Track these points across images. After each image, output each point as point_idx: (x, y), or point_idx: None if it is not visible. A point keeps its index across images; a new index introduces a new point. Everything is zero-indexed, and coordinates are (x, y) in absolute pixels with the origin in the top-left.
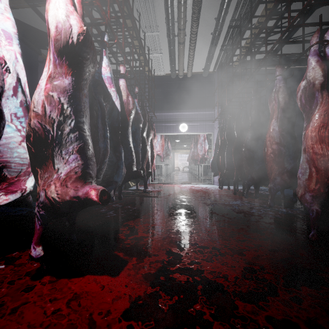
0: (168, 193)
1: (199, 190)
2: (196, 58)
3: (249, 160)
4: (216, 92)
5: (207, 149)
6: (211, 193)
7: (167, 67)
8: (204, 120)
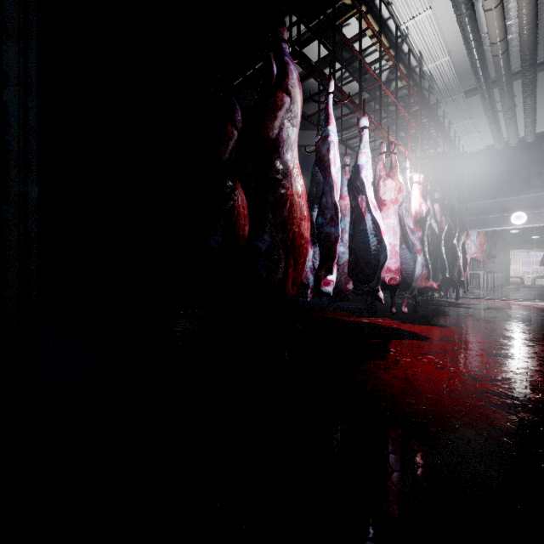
0: (487, 306)
1: (542, 308)
2: (541, 118)
3: None
4: None
5: None
6: None
7: (487, 139)
8: None
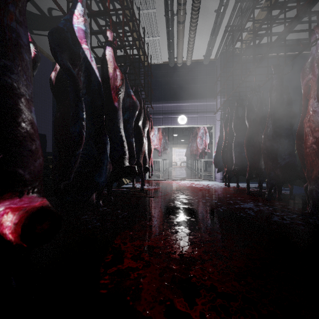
0: (166, 191)
1: (200, 188)
2: (197, 42)
3: (267, 153)
4: (218, 81)
5: (208, 143)
6: (214, 192)
7: (164, 53)
8: (205, 111)
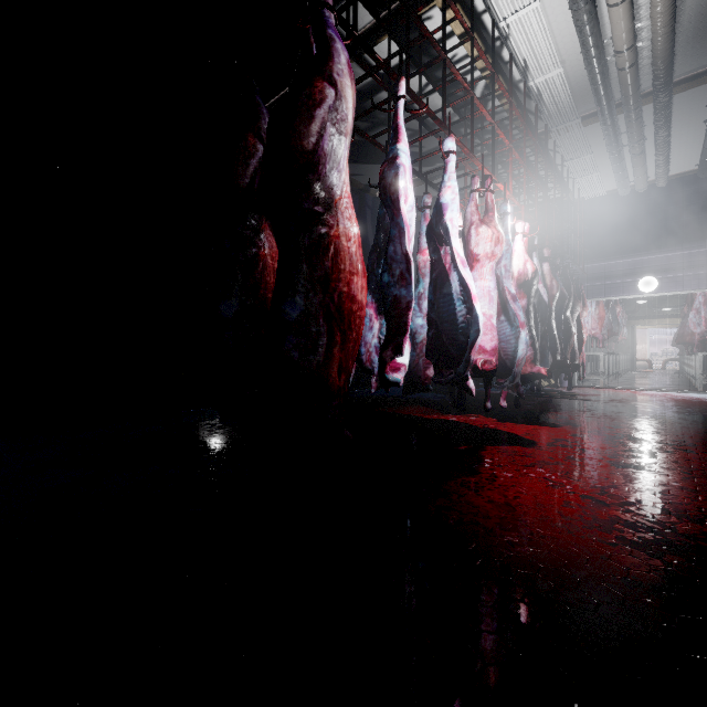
0: (609, 398)
1: (678, 399)
2: (676, 156)
3: None
4: None
5: None
6: (701, 404)
7: (609, 182)
8: (702, 264)
